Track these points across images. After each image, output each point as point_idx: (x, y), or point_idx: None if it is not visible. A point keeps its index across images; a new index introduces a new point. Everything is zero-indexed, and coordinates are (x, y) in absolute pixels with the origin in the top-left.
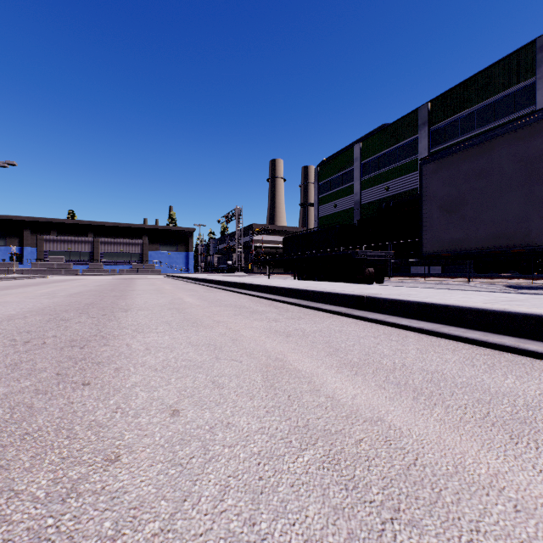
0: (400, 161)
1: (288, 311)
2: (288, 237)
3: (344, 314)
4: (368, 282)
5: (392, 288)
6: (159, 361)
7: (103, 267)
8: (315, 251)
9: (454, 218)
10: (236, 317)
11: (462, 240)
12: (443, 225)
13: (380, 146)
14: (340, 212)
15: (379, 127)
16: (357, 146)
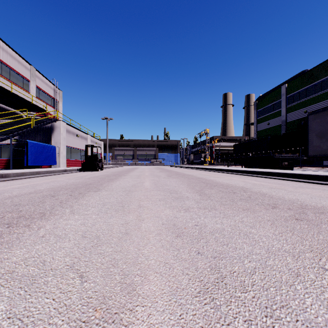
0: (315, 94)
1: (243, 176)
2: (236, 144)
3: (262, 177)
4: (284, 169)
5: (286, 171)
6: (220, 180)
7: (138, 162)
8: (254, 153)
9: (323, 140)
10: (227, 177)
11: (326, 150)
12: (317, 143)
13: (300, 85)
14: (272, 127)
15: (300, 73)
16: (283, 86)
